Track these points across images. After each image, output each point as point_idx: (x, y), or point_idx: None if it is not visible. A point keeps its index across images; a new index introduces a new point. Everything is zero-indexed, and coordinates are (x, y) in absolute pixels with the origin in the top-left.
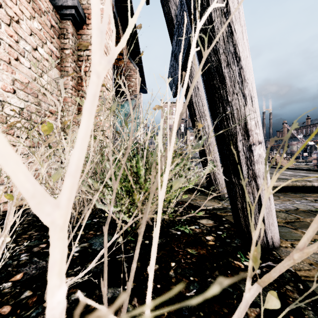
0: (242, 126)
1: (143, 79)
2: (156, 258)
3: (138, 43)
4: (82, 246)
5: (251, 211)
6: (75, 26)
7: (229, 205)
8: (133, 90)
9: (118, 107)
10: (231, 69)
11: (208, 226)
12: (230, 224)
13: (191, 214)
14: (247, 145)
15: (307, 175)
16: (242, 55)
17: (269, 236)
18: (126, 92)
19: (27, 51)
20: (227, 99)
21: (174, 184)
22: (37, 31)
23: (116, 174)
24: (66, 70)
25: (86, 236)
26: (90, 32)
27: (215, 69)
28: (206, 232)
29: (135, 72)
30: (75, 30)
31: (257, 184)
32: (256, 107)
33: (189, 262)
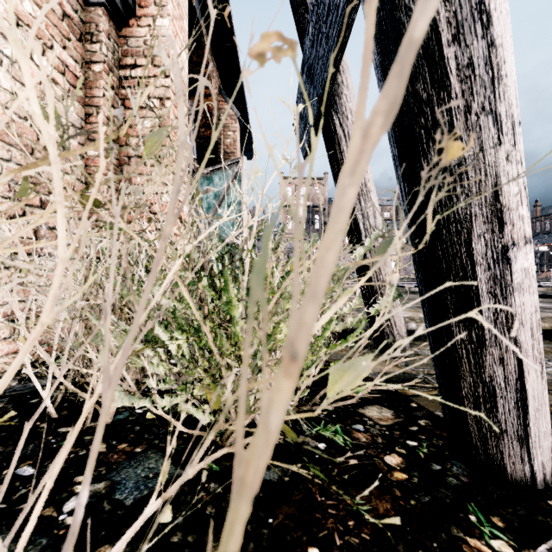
0: (487, 199)
1: (249, 133)
2: (271, 533)
3: (239, 68)
4: (90, 491)
5: (497, 405)
6: (114, 19)
7: (417, 370)
8: (230, 151)
9: (202, 182)
10: (466, 48)
11: (385, 426)
12: (431, 420)
13: (348, 401)
14: (498, 246)
15: (549, 307)
16: (495, 9)
17: (537, 463)
18: (172, 70)
19: (7, 58)
20: (452, 129)
21: (333, 378)
22: (31, 21)
23: (177, 314)
24: (96, 104)
25: (108, 458)
26: (143, 31)
27: (421, 52)
28: (384, 444)
29: (233, 120)
30: (114, 27)
31: (516, 342)
32: (522, 150)
33: (355, 545)
